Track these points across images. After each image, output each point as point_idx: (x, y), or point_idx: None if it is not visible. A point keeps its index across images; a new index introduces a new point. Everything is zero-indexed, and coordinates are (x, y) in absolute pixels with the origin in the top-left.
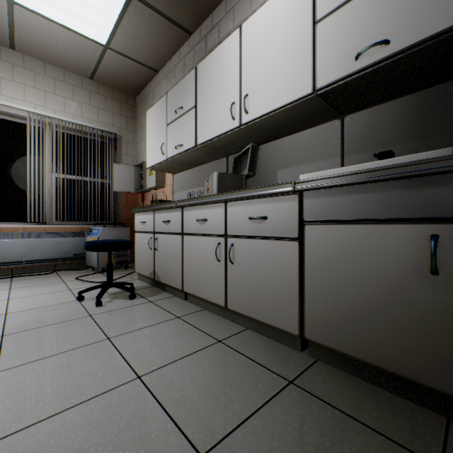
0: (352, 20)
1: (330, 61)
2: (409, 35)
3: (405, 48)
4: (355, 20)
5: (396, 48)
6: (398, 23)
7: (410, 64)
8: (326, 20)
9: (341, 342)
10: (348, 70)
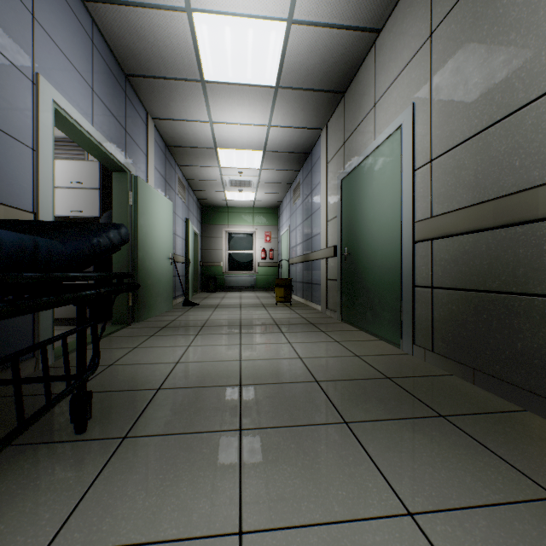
0: (70, 196)
1: (61, 207)
2: (88, 213)
3: (87, 216)
4: (71, 197)
5: (85, 215)
6: (85, 207)
7: (92, 219)
8: (60, 189)
9: (64, 315)
10: (69, 214)
